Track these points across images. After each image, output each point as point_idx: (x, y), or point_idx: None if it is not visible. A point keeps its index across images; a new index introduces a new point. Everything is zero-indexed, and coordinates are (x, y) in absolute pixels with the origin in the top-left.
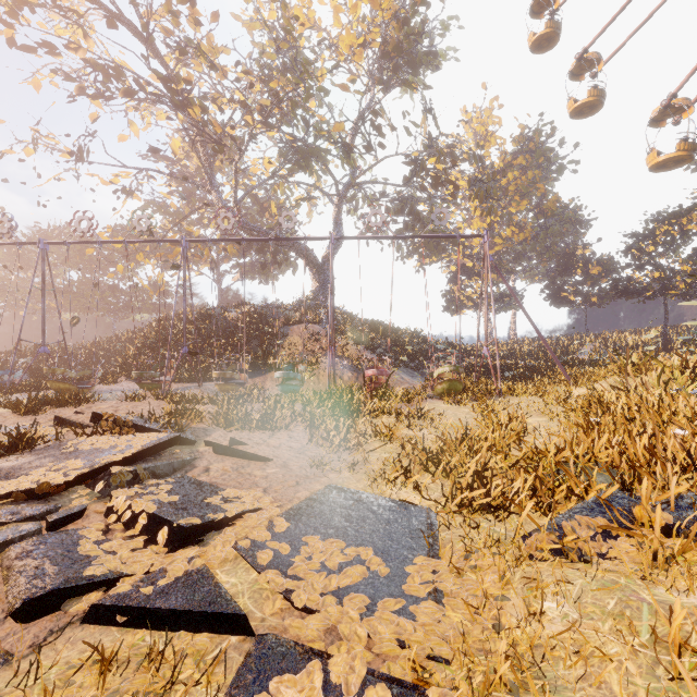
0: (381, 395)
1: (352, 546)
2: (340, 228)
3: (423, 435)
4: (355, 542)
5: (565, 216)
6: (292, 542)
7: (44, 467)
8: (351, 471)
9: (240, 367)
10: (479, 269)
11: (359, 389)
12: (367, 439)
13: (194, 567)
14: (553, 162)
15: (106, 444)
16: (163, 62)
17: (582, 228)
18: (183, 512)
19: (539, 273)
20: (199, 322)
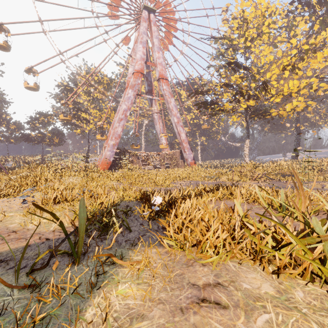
0: None
1: None
2: None
3: None
4: None
5: None
6: None
7: None
8: None
9: None
10: None
11: None
12: None
13: None
14: None
15: None
16: None
17: (5, 104)
18: None
19: None
20: None
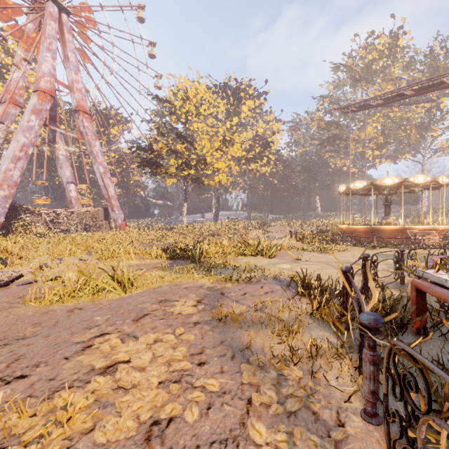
0: None
1: None
2: None
3: None
4: None
5: None
6: None
7: None
8: None
9: None
10: None
11: None
12: None
13: None
14: None
15: None
16: None
17: None
18: None
19: None
20: None
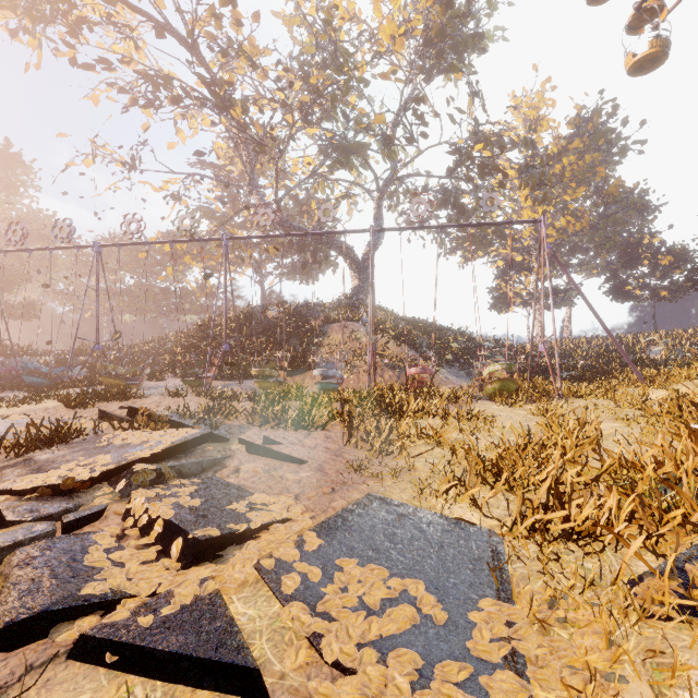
0: (425, 395)
1: (397, 576)
2: (380, 224)
3: (476, 439)
4: (401, 571)
5: (629, 201)
6: (324, 566)
7: (74, 461)
8: (394, 478)
9: (279, 364)
10: (529, 263)
11: (402, 388)
12: (411, 442)
13: (205, 593)
14: (615, 144)
15: (138, 439)
16: (208, 68)
17: (649, 214)
18: (202, 520)
19: (598, 266)
20: (241, 321)
